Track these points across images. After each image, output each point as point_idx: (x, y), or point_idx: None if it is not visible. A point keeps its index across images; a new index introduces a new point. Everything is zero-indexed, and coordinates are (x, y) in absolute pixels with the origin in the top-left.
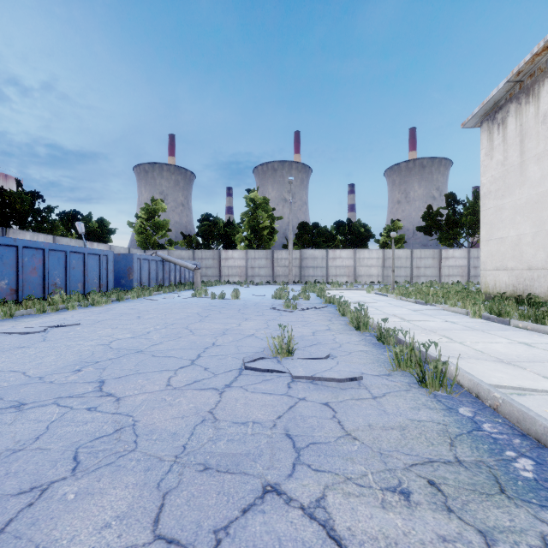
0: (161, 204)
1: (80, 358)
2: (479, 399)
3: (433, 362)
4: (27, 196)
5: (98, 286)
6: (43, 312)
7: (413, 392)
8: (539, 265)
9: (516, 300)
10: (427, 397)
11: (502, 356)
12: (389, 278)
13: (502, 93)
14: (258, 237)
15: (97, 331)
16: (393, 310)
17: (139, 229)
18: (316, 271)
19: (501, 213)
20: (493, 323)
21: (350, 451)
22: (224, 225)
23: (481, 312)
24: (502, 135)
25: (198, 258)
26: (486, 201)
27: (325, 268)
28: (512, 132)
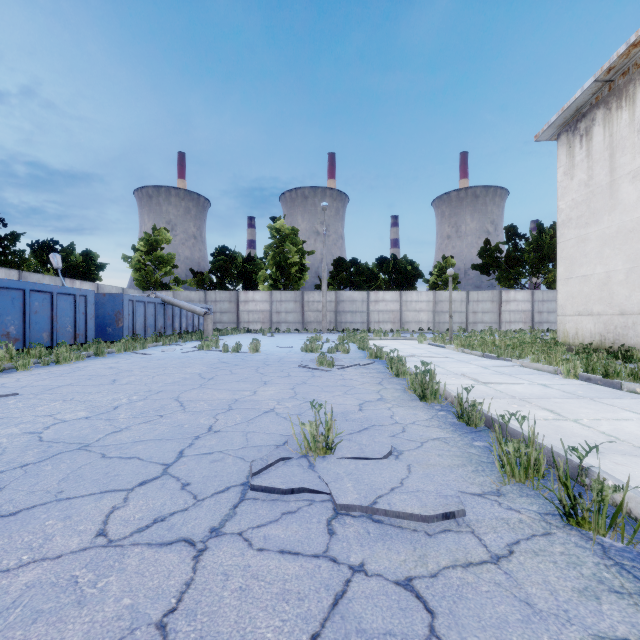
0: (165, 234)
1: None
2: None
3: (595, 483)
4: None
5: (73, 336)
6: None
7: (561, 540)
8: (634, 309)
9: (607, 353)
10: (594, 556)
11: None
12: (441, 325)
13: (586, 97)
14: (284, 275)
15: (36, 407)
16: (459, 367)
17: (136, 264)
18: (355, 316)
19: (584, 245)
20: (597, 386)
21: None
22: (244, 261)
23: (578, 371)
24: (585, 149)
25: (211, 300)
26: (565, 231)
27: (366, 313)
28: (599, 144)
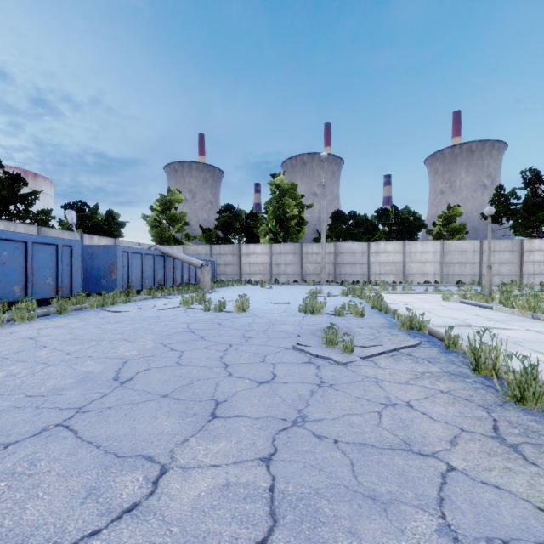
0: (177, 194)
1: None
2: None
3: None
4: (6, 179)
5: (55, 289)
6: None
7: None
8: None
9: None
10: None
11: None
12: (449, 277)
13: None
14: (284, 228)
15: None
16: None
17: (152, 222)
18: (354, 268)
19: None
20: None
21: None
22: (247, 217)
23: None
24: None
25: (215, 253)
26: None
27: (366, 265)
28: None
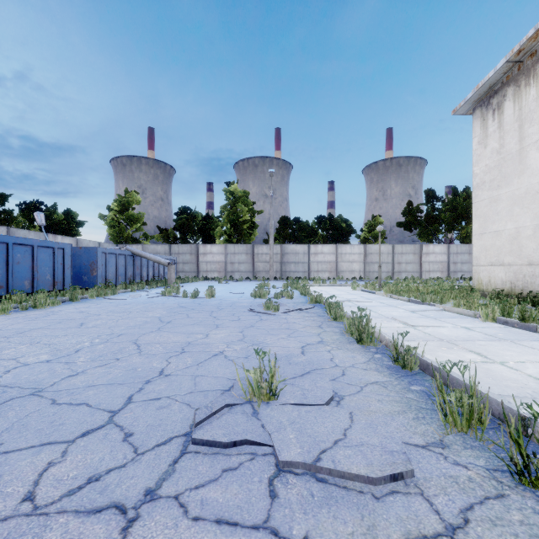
0: (135, 196)
1: None
2: None
3: None
4: None
5: (52, 283)
6: None
7: (517, 505)
8: None
9: (518, 299)
10: None
11: None
12: (370, 274)
13: (499, 75)
14: (237, 231)
15: (4, 350)
16: (389, 311)
17: (111, 221)
18: (297, 266)
19: (496, 205)
20: (514, 328)
21: None
22: (203, 219)
23: (496, 315)
24: (497, 121)
25: (174, 252)
26: (479, 192)
27: (307, 263)
28: (509, 117)
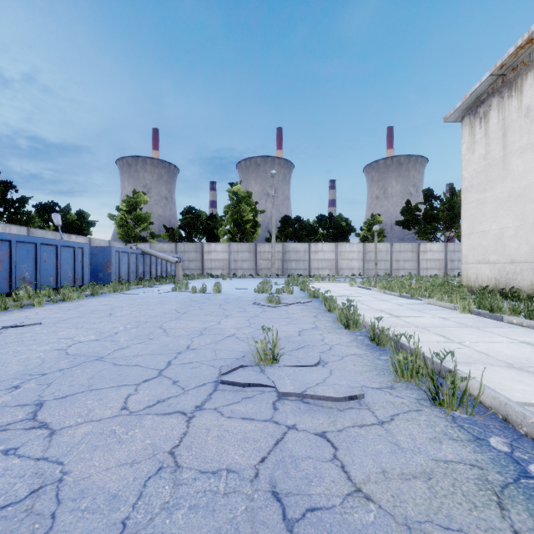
0: (143, 196)
1: (24, 369)
2: (508, 423)
3: (450, 376)
4: None
5: (73, 280)
6: (4, 309)
7: (427, 413)
8: (521, 258)
9: (500, 294)
10: (445, 421)
11: (510, 360)
12: (369, 271)
13: (484, 87)
14: (241, 230)
15: (57, 332)
16: (379, 304)
17: (120, 221)
18: (298, 264)
19: (483, 207)
20: (485, 318)
21: (365, 525)
22: (207, 218)
23: (471, 307)
24: (484, 129)
25: (180, 251)
26: (468, 195)
27: (308, 261)
28: (494, 126)
